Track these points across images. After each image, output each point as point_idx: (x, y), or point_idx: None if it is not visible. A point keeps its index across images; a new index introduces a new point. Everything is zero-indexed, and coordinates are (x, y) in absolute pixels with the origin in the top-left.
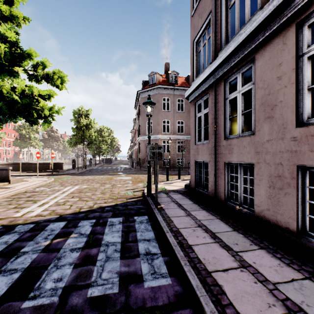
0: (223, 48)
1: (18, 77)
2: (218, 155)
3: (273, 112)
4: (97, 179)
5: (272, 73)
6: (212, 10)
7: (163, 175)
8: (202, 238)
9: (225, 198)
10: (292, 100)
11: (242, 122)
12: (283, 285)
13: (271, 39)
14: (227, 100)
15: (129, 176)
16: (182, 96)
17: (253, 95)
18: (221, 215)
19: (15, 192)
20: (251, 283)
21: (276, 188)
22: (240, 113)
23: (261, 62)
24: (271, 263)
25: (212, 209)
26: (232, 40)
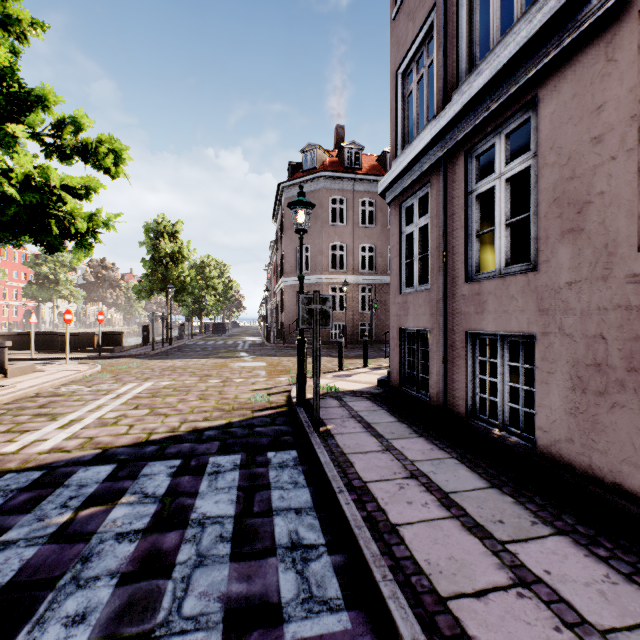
0: (464, 82)
1: (15, 146)
2: (451, 317)
3: (582, 217)
4: (194, 368)
5: (578, 130)
6: (437, 0)
7: (331, 358)
8: (420, 507)
9: (468, 411)
10: (630, 189)
11: (506, 243)
12: (627, 638)
13: (577, 53)
14: (473, 195)
15: (261, 360)
16: (370, 195)
17: (533, 182)
18: (460, 449)
19: (15, 395)
20: (548, 630)
21: (591, 392)
22: (502, 222)
23: (552, 106)
24: (587, 572)
25: (438, 434)
26: (485, 62)
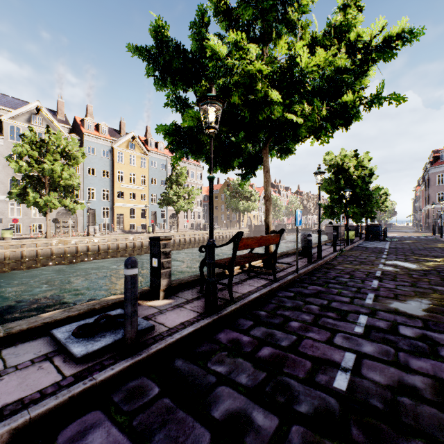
0: None
1: (386, 201)
2: None
3: None
4: (400, 233)
5: None
6: None
7: None
8: None
9: None
10: None
11: None
12: None
13: None
14: None
15: (420, 233)
16: None
17: None
18: None
19: None
20: None
21: None
22: None
23: None
24: None
25: None
26: None
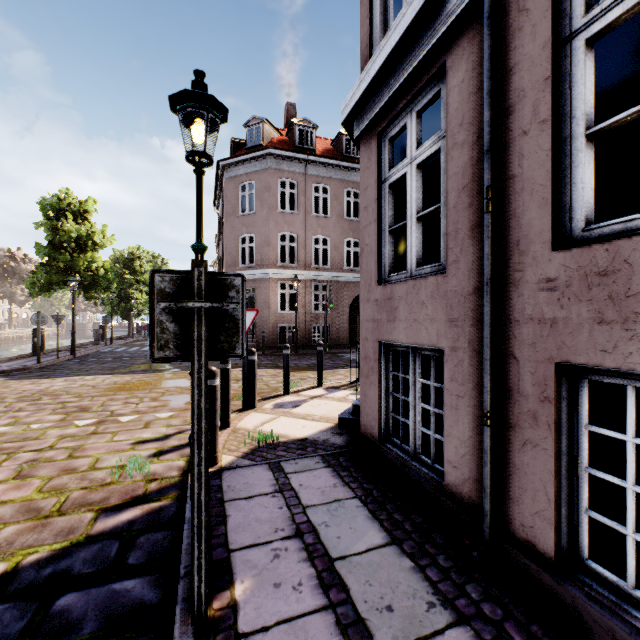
0: None
1: None
2: (506, 328)
3: None
4: (73, 393)
5: None
6: None
7: (277, 370)
8: None
9: (561, 548)
10: None
11: None
12: None
13: None
14: (577, 42)
15: (183, 376)
16: (325, 181)
17: None
18: None
19: None
20: None
21: None
22: None
23: None
24: None
25: (493, 604)
26: None
